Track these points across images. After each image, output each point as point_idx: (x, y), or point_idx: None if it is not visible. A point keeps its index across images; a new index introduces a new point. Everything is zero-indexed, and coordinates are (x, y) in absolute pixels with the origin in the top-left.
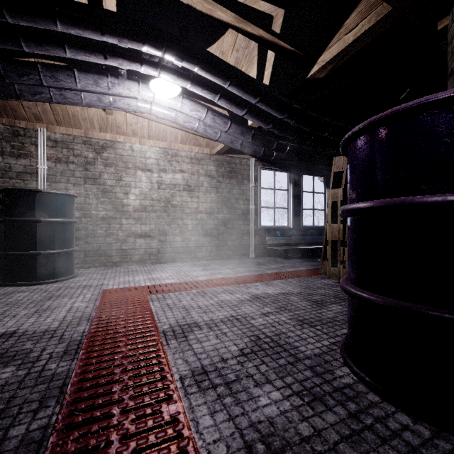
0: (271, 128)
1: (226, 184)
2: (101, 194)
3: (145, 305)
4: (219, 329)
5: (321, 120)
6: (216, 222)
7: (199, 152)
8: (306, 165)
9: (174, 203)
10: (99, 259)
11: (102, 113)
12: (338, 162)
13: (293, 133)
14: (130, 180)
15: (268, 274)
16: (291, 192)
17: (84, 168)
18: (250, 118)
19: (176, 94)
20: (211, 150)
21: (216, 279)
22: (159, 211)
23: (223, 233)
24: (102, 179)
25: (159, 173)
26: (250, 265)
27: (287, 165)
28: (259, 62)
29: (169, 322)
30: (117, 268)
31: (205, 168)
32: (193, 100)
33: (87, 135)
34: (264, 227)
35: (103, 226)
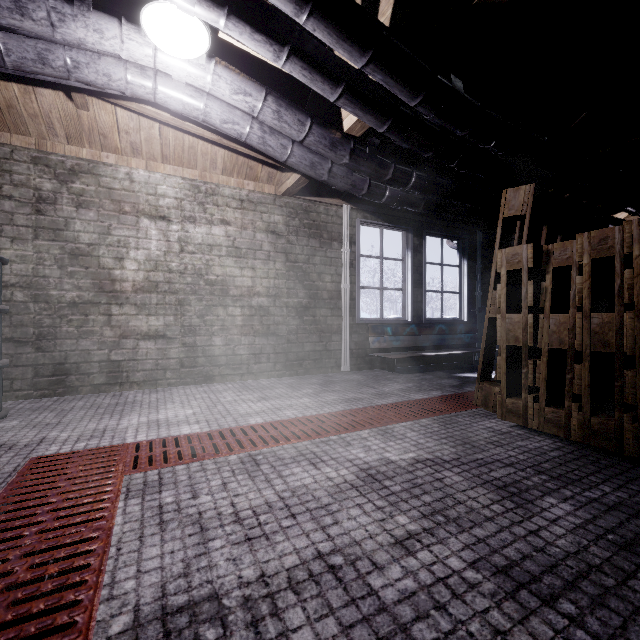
0: (389, 129)
1: (302, 246)
2: (70, 259)
3: (101, 513)
4: (282, 632)
5: (487, 114)
6: (284, 312)
7: (256, 191)
8: (431, 220)
9: (210, 277)
10: (65, 380)
11: (67, 104)
12: (514, 197)
13: (429, 143)
14: (128, 235)
15: (380, 407)
16: (408, 263)
17: (33, 209)
18: (350, 105)
19: (201, 49)
20: (276, 188)
21: (283, 423)
22: (183, 292)
23: (298, 331)
24: (71, 230)
25: (183, 224)
26: (345, 387)
27: (402, 219)
28: (366, 5)
29: (139, 595)
30: (99, 397)
31: (266, 218)
32: (237, 71)
33: (42, 149)
34: (366, 320)
35: (74, 319)
